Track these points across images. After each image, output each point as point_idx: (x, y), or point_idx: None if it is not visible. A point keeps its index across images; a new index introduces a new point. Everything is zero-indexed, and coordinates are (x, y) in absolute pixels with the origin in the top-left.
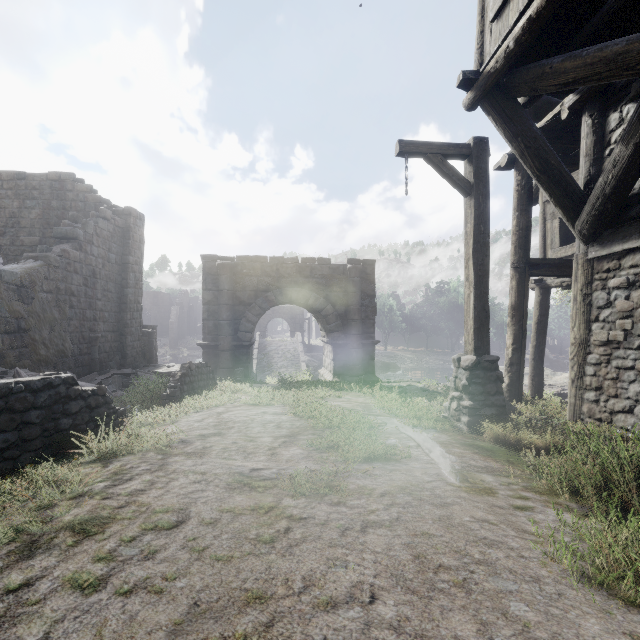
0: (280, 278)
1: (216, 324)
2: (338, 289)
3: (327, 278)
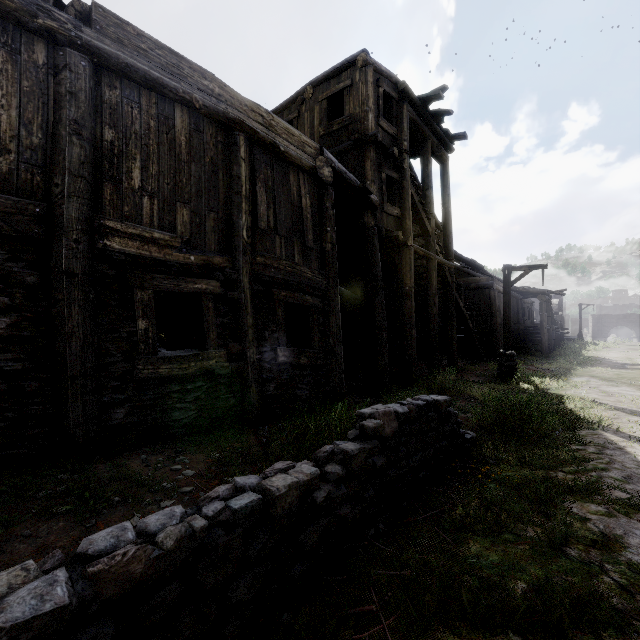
0: (617, 319)
1: (595, 331)
2: (639, 322)
3: (635, 319)
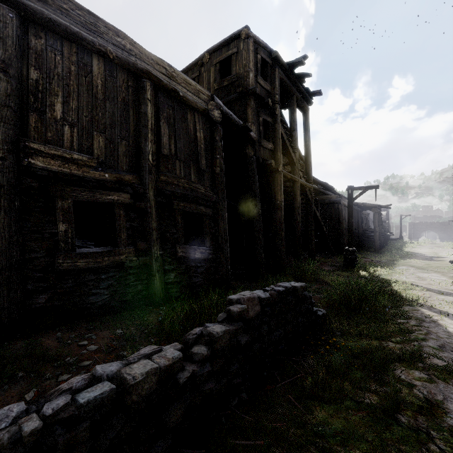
0: (426, 226)
1: (411, 234)
2: (441, 228)
3: (438, 226)
